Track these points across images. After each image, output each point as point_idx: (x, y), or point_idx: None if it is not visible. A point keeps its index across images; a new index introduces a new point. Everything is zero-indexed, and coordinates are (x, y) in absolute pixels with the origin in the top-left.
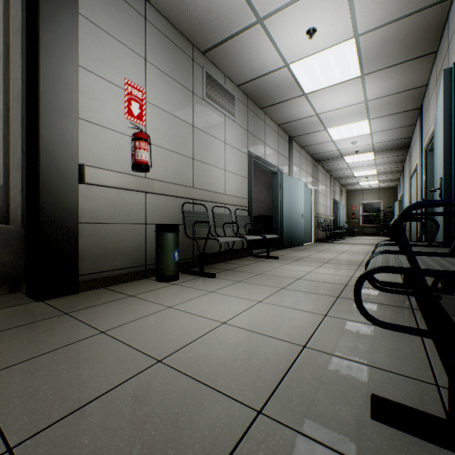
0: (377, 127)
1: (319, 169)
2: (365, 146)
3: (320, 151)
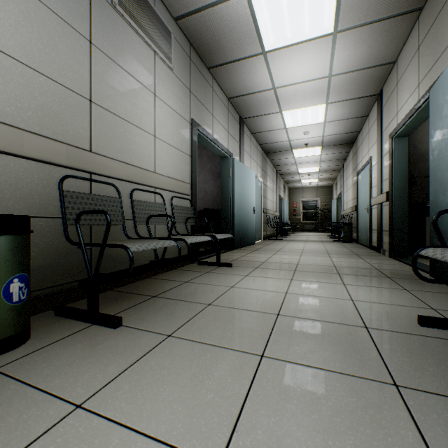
0: (332, 115)
1: (268, 162)
2: (315, 139)
3: (271, 140)
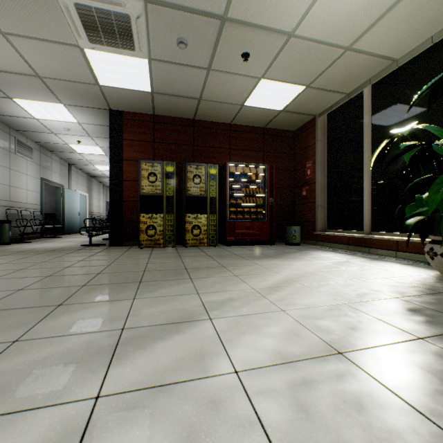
0: None
1: (94, 181)
2: None
3: (92, 172)
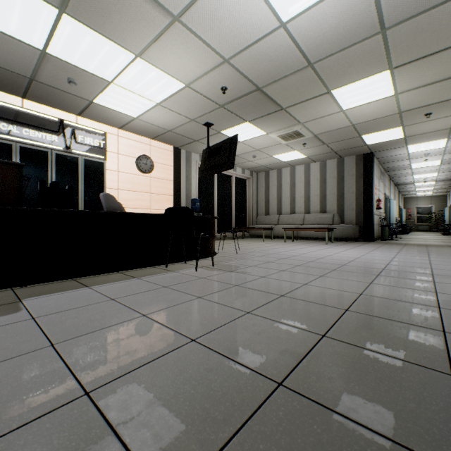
0: (441, 174)
1: (395, 189)
2: (430, 180)
3: (401, 181)
